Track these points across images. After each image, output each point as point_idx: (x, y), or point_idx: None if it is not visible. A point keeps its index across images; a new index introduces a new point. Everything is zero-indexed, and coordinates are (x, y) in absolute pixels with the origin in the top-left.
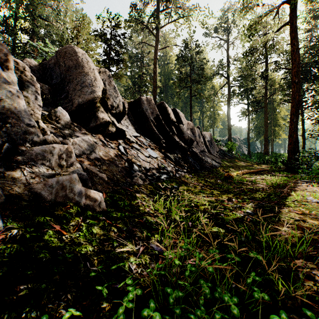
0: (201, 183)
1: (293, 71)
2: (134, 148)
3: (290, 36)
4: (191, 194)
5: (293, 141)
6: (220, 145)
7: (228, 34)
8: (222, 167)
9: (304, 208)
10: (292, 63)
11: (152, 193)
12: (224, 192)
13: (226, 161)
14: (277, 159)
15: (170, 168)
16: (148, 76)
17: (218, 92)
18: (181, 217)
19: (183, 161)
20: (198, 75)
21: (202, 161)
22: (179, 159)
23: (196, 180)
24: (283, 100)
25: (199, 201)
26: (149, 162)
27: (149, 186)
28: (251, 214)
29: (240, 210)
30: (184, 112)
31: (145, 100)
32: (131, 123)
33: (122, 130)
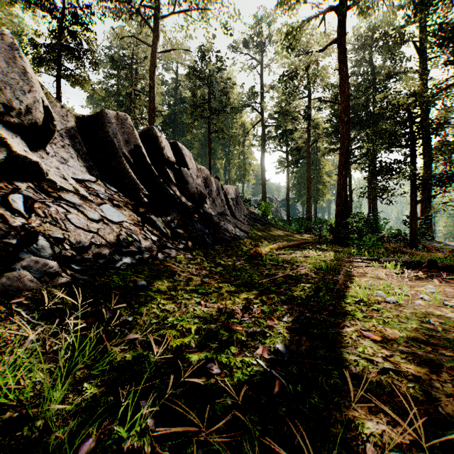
0: (206, 269)
1: (342, 105)
2: (64, 201)
3: (339, 58)
4: (171, 299)
5: (342, 202)
6: (250, 206)
7: (261, 52)
8: (250, 239)
9: (385, 325)
10: (341, 95)
11: (52, 313)
12: (243, 288)
13: (256, 230)
14: (322, 226)
15: (148, 242)
16: (144, 94)
17: (250, 133)
18: (80, 410)
19: (182, 229)
20: (220, 102)
21: (218, 230)
22: (175, 226)
23: (198, 265)
24: (329, 149)
25: (176, 323)
26: (96, 231)
27: (57, 291)
28: (285, 356)
29: (264, 342)
30: (203, 157)
31: (113, 118)
32: (79, 156)
33: (29, 161)
